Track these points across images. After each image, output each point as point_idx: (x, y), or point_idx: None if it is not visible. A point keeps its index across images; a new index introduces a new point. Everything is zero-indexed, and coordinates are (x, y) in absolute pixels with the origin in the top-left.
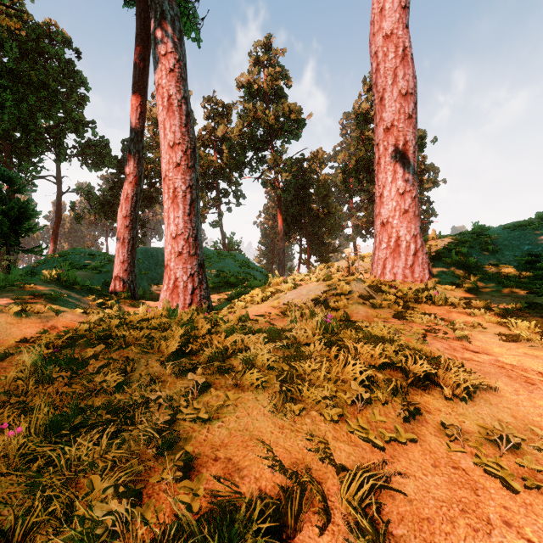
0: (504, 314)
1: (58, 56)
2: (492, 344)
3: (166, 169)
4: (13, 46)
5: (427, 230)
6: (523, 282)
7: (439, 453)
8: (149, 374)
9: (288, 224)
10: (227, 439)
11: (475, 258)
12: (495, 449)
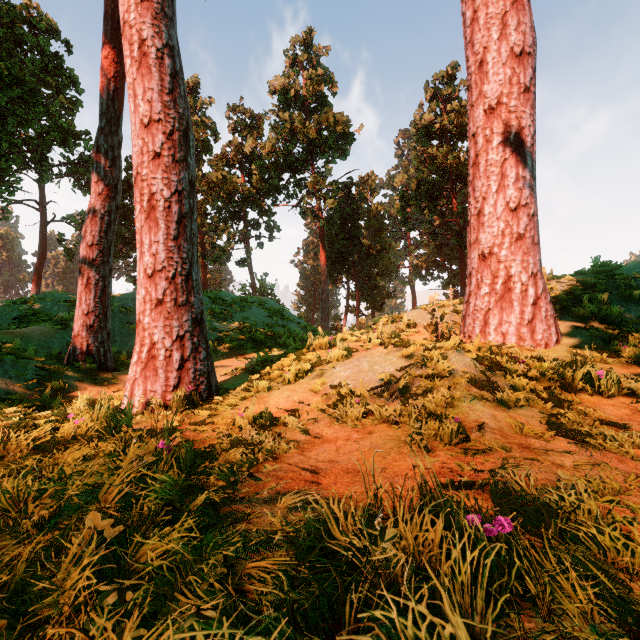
0: None
1: (41, 48)
2: None
3: (138, 162)
4: None
5: None
6: None
7: None
8: None
9: (333, 263)
10: None
11: (621, 309)
12: None
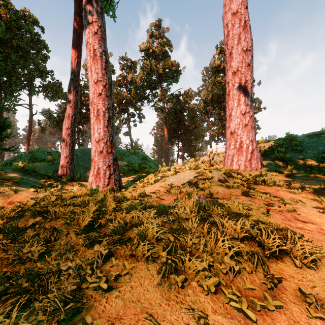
0: (314, 192)
1: (30, 31)
2: (313, 215)
3: (92, 97)
4: (2, 23)
5: None
6: (321, 170)
7: (301, 323)
8: (67, 244)
9: (171, 134)
10: (122, 310)
11: (289, 155)
12: None
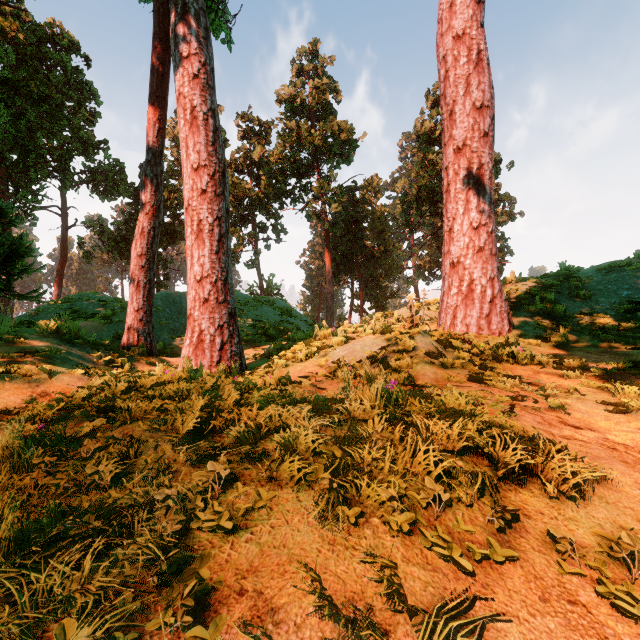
0: (604, 375)
1: (64, 63)
2: (595, 415)
3: (189, 197)
4: (9, 50)
5: (501, 271)
6: (622, 335)
7: (547, 579)
8: (158, 462)
9: (338, 264)
10: (258, 560)
11: (564, 306)
12: (622, 572)
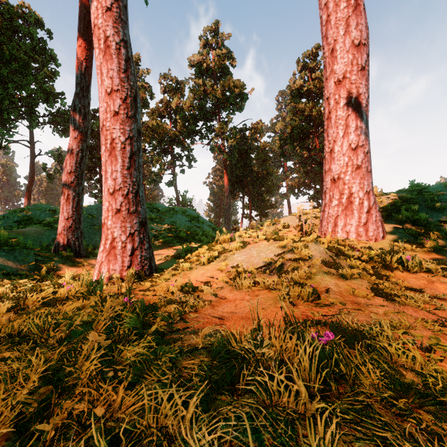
0: None
1: (31, 35)
2: None
3: (103, 118)
4: None
5: None
6: None
7: None
8: None
9: (233, 184)
10: None
11: (426, 215)
12: None
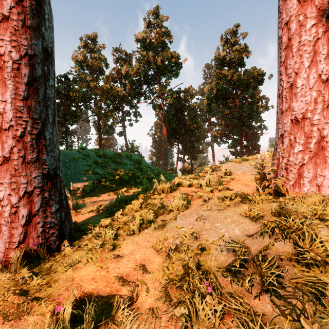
0: None
1: None
2: None
3: None
4: None
5: (259, 139)
6: None
7: None
8: None
9: (170, 134)
10: None
11: None
12: None
